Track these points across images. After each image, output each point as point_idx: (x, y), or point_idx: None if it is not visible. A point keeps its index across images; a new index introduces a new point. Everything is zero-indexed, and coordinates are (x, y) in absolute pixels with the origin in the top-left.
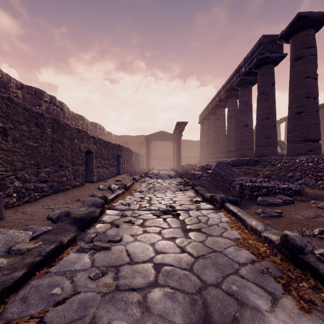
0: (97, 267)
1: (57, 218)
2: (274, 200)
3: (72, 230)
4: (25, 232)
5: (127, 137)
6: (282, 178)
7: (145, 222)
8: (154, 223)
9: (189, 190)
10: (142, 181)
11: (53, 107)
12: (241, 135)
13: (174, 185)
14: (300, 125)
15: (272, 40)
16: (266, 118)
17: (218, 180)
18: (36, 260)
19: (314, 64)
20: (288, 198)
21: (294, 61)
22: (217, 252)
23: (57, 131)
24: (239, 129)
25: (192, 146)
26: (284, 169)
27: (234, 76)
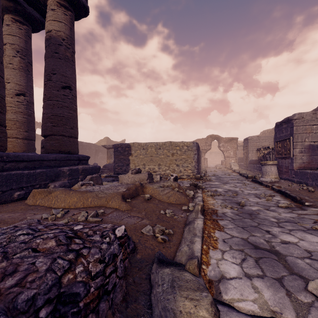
0: None
1: None
2: None
3: None
4: None
5: None
6: None
7: None
8: None
9: None
10: None
11: None
12: None
13: None
14: None
15: None
16: None
17: None
18: None
19: None
20: None
21: None
22: (241, 227)
23: None
24: None
25: None
26: None
27: None
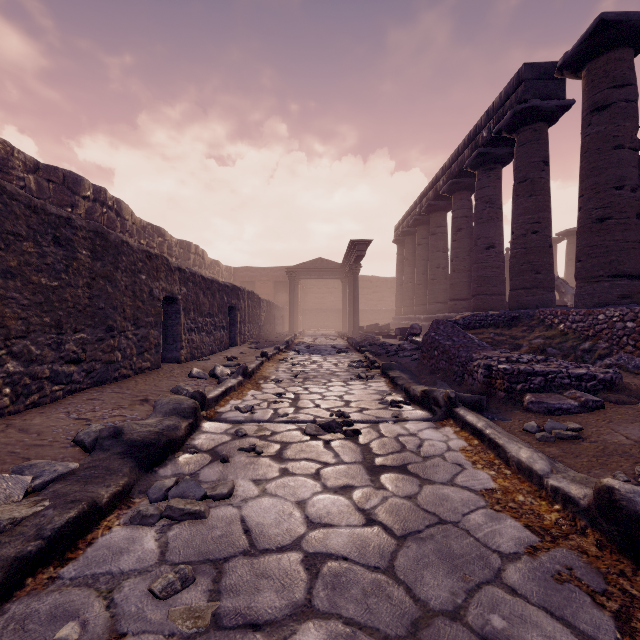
0: (174, 564)
1: (94, 442)
2: (561, 402)
3: (122, 470)
4: (15, 478)
5: (251, 271)
6: (570, 353)
7: (285, 450)
8: (304, 452)
9: (376, 378)
10: (280, 360)
11: (101, 210)
12: (481, 266)
13: (346, 367)
14: (603, 244)
15: (544, 73)
16: (531, 231)
17: (437, 358)
18: (27, 550)
19: (632, 120)
20: (591, 396)
21: (592, 114)
22: (447, 524)
23: (103, 255)
24: (475, 255)
25: (381, 288)
26: (573, 334)
27: (466, 148)
